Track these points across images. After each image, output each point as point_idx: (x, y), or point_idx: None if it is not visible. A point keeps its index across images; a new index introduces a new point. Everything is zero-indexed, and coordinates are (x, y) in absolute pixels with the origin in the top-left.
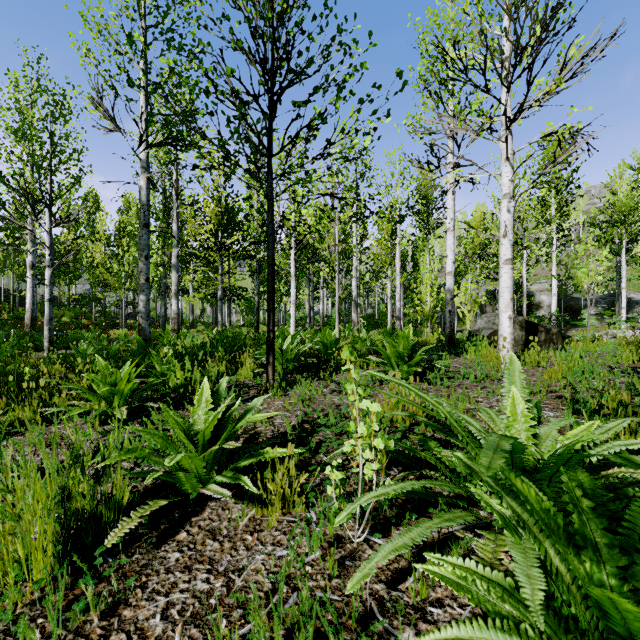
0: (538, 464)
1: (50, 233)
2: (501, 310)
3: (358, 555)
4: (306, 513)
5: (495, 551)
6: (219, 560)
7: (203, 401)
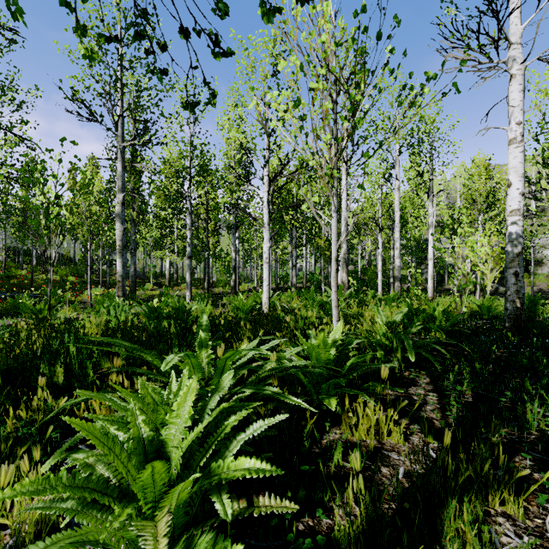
0: None
1: None
2: None
3: None
4: None
5: None
6: None
7: None
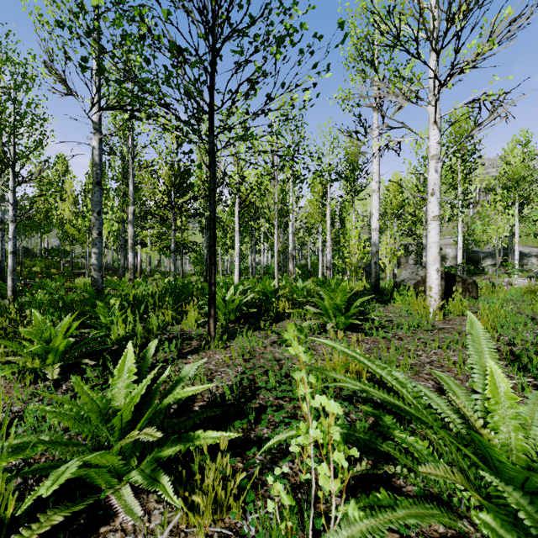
0: (534, 465)
1: (13, 191)
2: (429, 263)
3: None
4: (242, 521)
5: None
6: None
7: (126, 371)
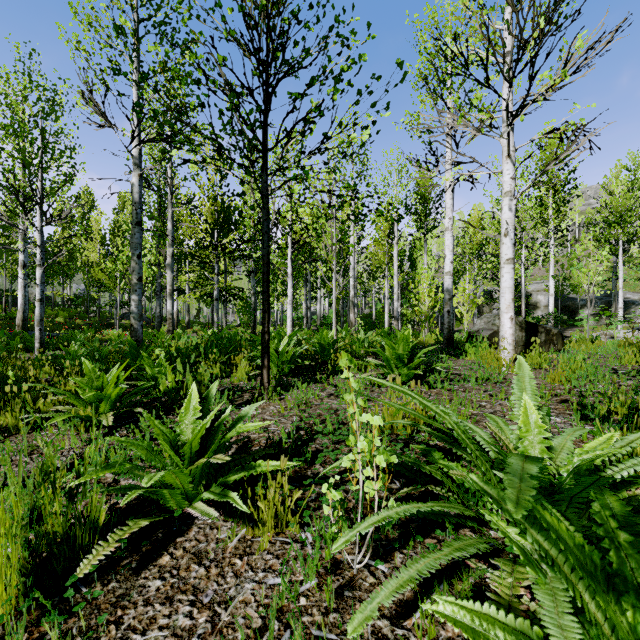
0: (554, 480)
1: (41, 232)
2: (502, 311)
3: (358, 584)
4: (301, 533)
5: (513, 585)
6: (204, 589)
7: (191, 409)
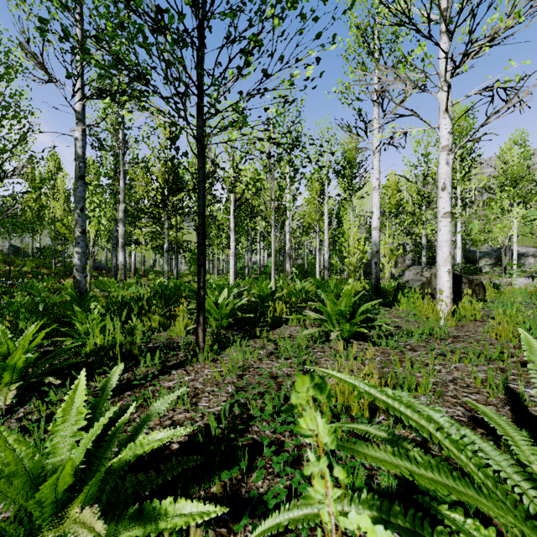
0: None
1: None
2: (440, 264)
3: None
4: None
5: None
6: None
7: (72, 412)
